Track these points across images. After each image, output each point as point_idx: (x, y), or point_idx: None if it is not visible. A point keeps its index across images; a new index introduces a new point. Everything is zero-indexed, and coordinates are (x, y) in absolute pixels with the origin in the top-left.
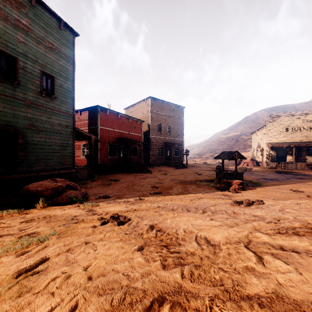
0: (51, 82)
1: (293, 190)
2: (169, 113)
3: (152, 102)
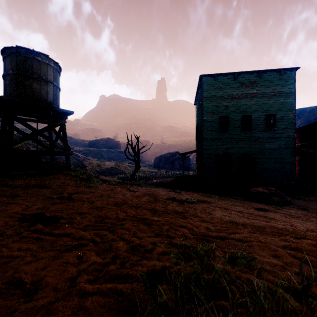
0: (273, 119)
1: None
2: None
3: None
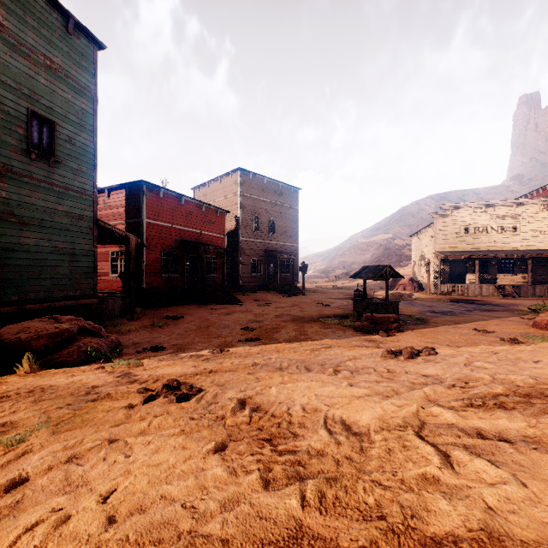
0: (49, 133)
1: (479, 329)
2: (273, 198)
3: (243, 178)
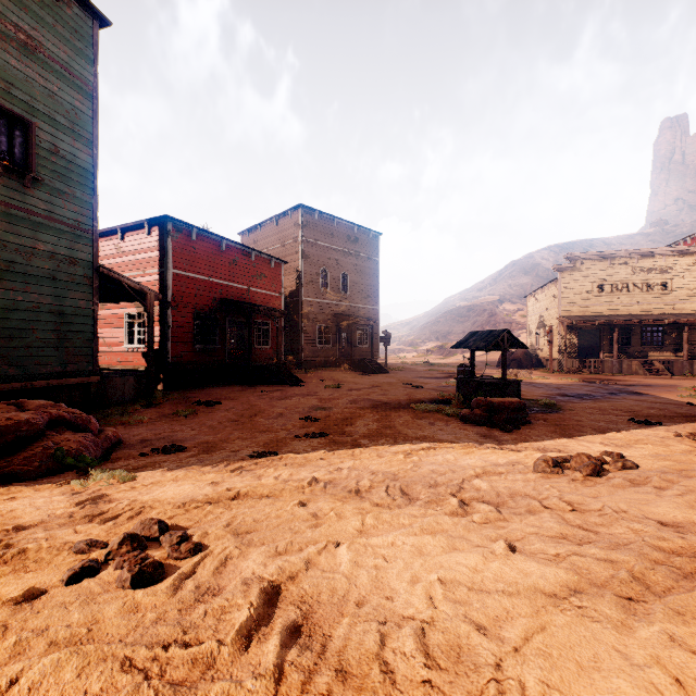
0: (25, 138)
1: (638, 420)
2: (345, 246)
3: (305, 218)
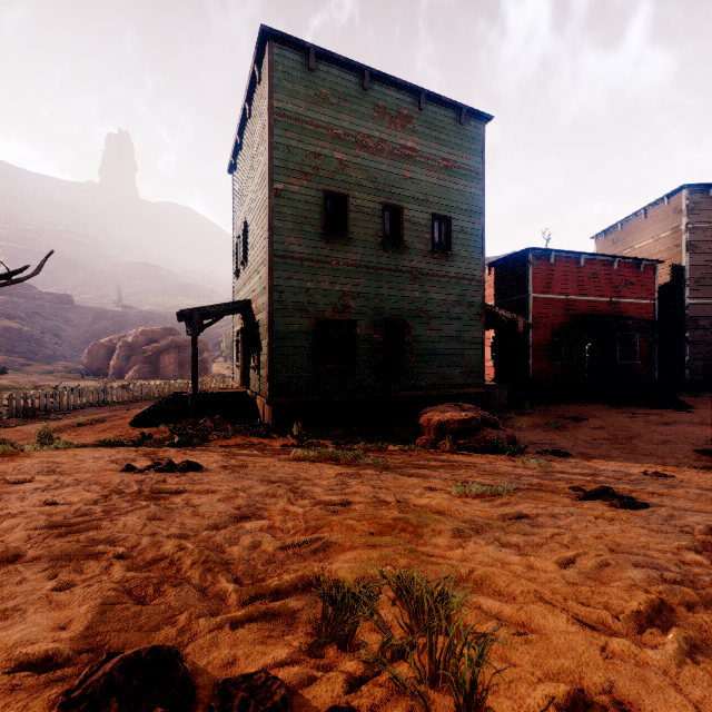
0: (445, 229)
1: None
2: None
3: (691, 200)
